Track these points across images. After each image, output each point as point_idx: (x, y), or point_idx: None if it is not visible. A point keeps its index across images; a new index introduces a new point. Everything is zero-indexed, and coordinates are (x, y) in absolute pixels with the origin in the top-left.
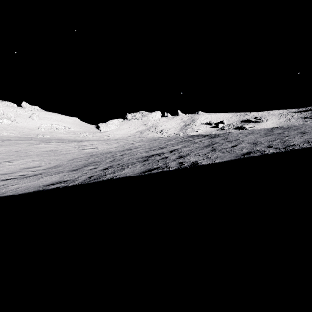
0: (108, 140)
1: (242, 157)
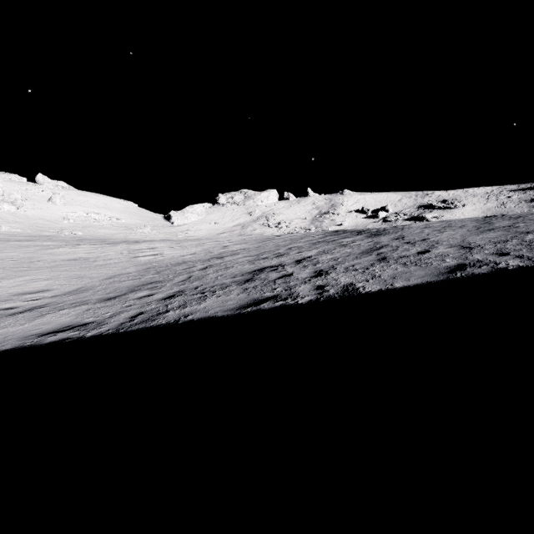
0: (184, 239)
1: (452, 277)
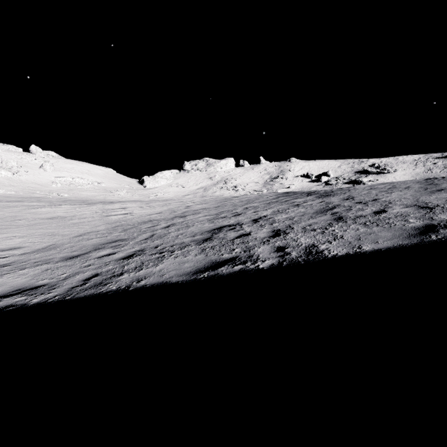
0: (153, 200)
1: (427, 239)
